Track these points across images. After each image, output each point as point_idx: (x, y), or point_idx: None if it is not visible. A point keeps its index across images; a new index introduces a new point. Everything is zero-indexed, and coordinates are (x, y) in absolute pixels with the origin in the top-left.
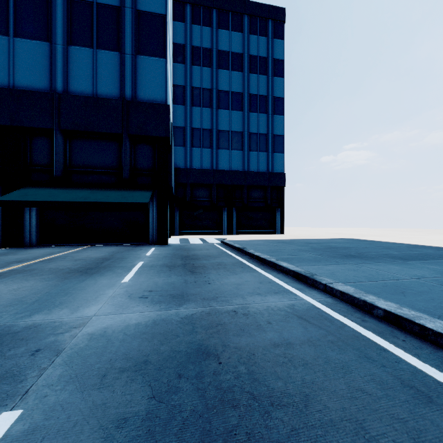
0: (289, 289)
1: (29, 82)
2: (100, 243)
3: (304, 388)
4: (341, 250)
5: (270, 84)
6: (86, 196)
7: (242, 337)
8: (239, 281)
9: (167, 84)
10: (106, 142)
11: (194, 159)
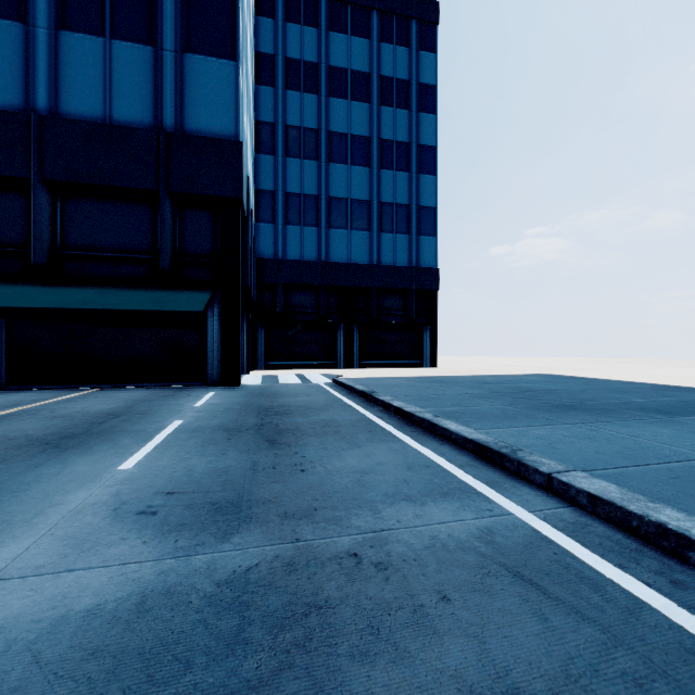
0: (471, 485)
1: None
2: (119, 385)
3: None
4: (544, 395)
5: (415, 123)
6: (89, 299)
7: (376, 665)
8: (365, 464)
9: (239, 105)
10: (130, 206)
11: (289, 244)
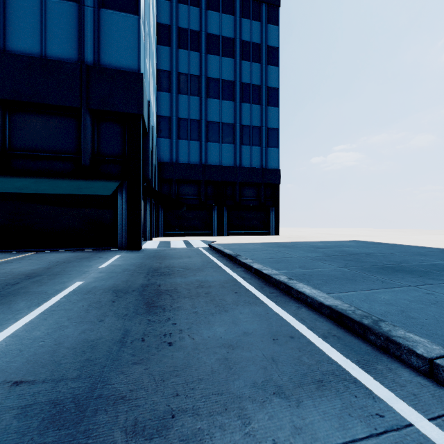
0: (343, 366)
1: None
2: (53, 249)
3: None
4: (366, 258)
5: (264, 72)
6: (25, 186)
7: None
8: (232, 333)
9: (141, 48)
10: (61, 119)
11: (180, 152)
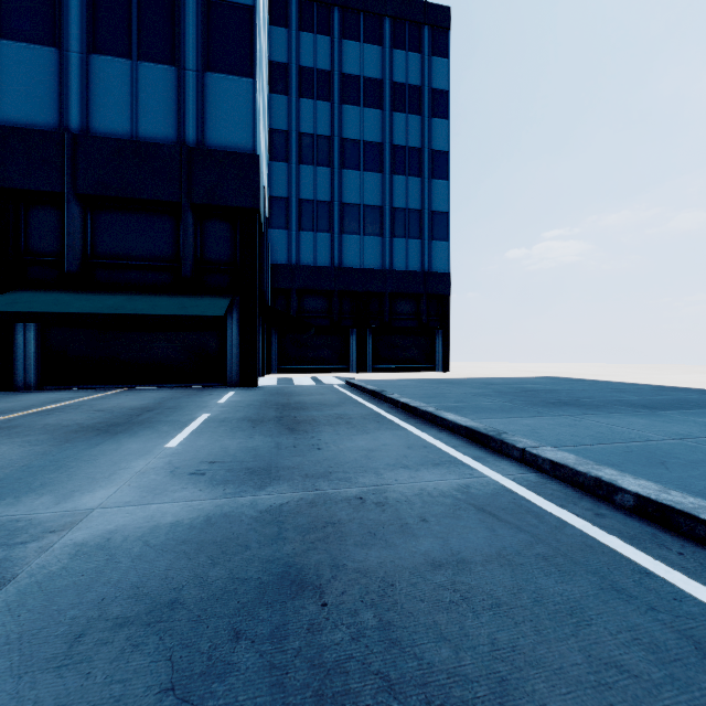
0: (459, 458)
1: (23, 113)
2: (144, 385)
3: (496, 663)
4: (544, 394)
5: (427, 129)
6: (119, 304)
7: (372, 549)
8: (372, 445)
9: (257, 120)
10: (155, 217)
11: (303, 250)
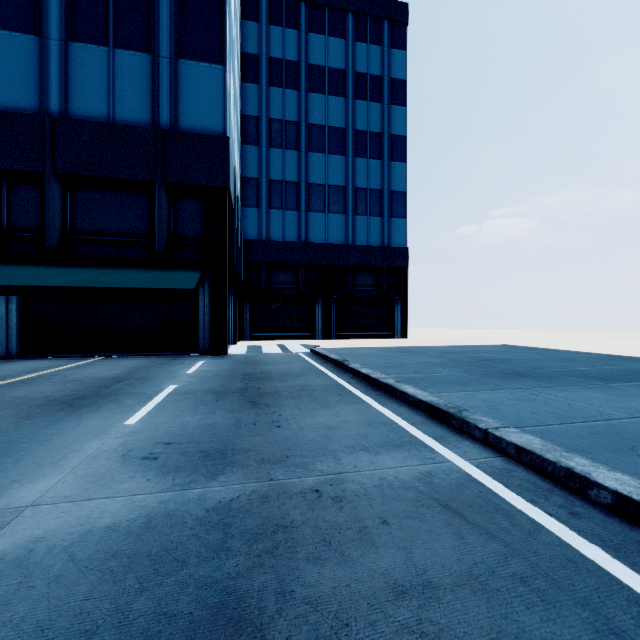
0: (420, 438)
1: (5, 97)
2: (121, 354)
3: None
4: (498, 363)
5: (387, 115)
6: (95, 278)
7: (325, 565)
8: (332, 421)
9: (227, 105)
10: (131, 195)
11: (272, 226)
